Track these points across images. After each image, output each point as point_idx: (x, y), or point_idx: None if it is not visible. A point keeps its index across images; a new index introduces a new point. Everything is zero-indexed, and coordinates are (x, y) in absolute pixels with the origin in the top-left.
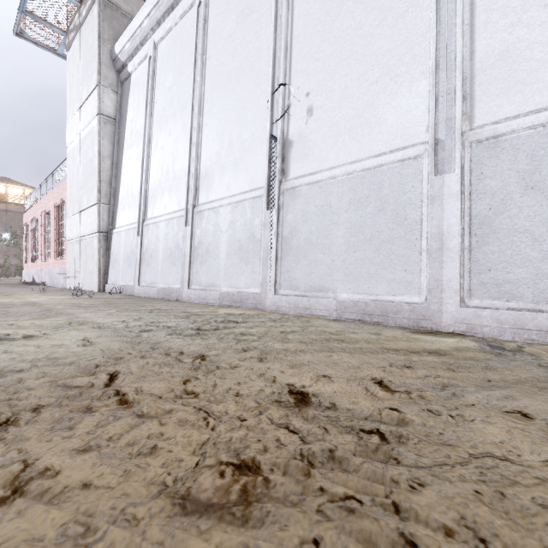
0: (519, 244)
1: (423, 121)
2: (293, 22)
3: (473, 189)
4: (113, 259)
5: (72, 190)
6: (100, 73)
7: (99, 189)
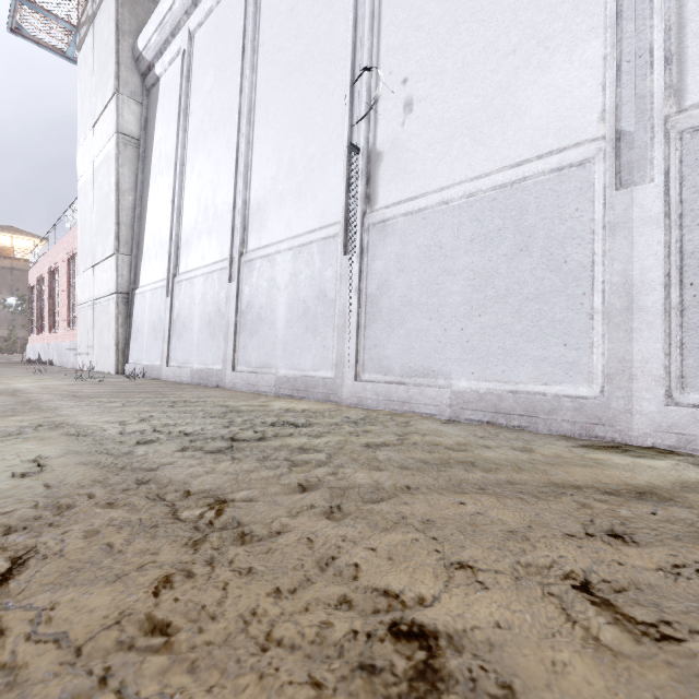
0: None
1: (593, 104)
2: None
3: (687, 209)
4: (135, 330)
5: (84, 237)
6: (118, 77)
7: (117, 235)
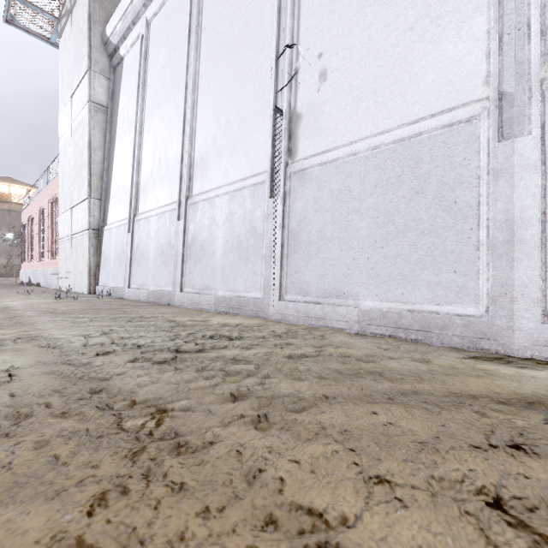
0: None
1: (478, 71)
2: None
3: None
4: (104, 259)
5: (64, 185)
6: (90, 57)
7: (90, 183)
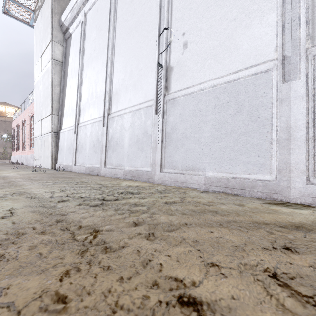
0: None
1: (272, 43)
2: None
3: None
4: (60, 149)
5: (37, 107)
6: (52, 33)
7: (52, 105)
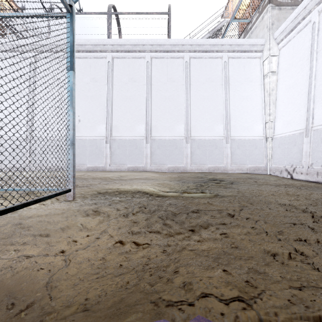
0: (117, 156)
1: (104, 132)
2: None
3: (112, 147)
4: None
5: None
6: None
7: None
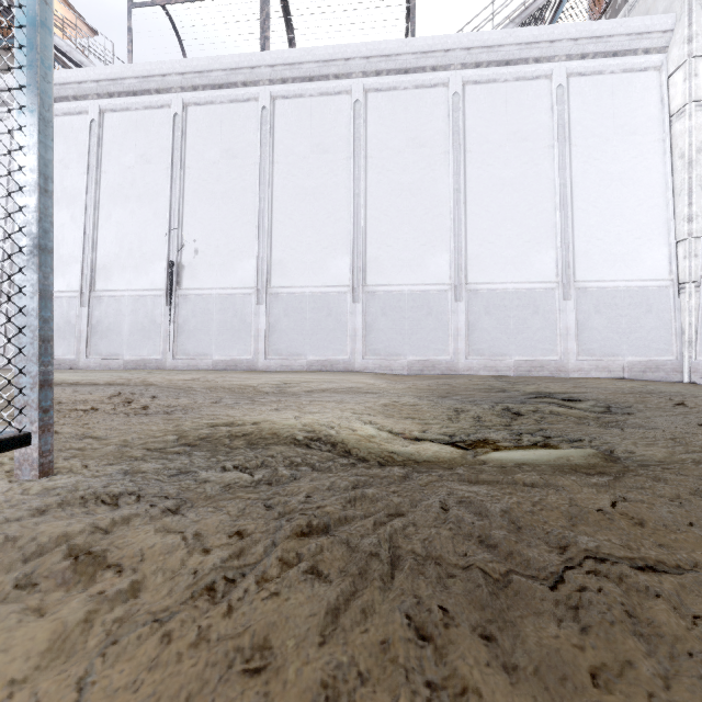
0: (283, 335)
1: (253, 278)
2: (184, 190)
3: (270, 312)
4: None
5: None
6: None
7: None
